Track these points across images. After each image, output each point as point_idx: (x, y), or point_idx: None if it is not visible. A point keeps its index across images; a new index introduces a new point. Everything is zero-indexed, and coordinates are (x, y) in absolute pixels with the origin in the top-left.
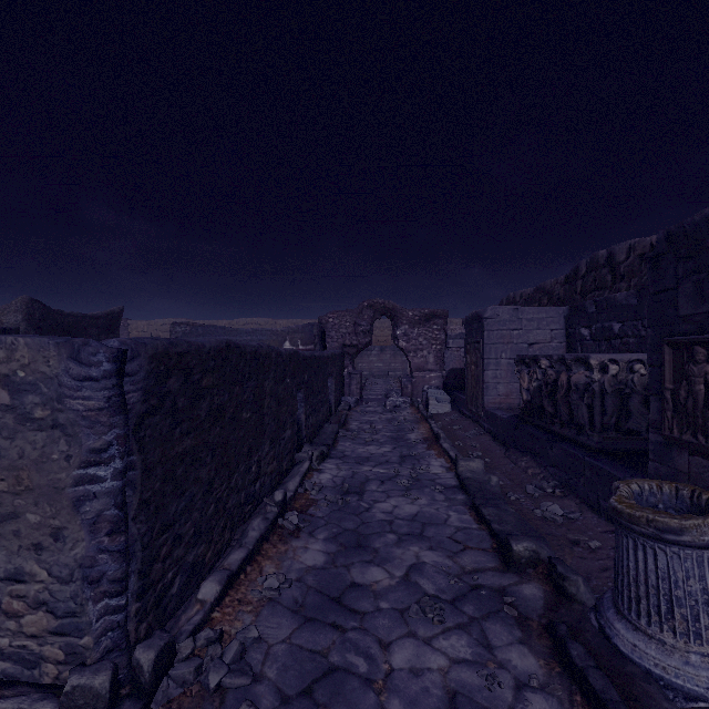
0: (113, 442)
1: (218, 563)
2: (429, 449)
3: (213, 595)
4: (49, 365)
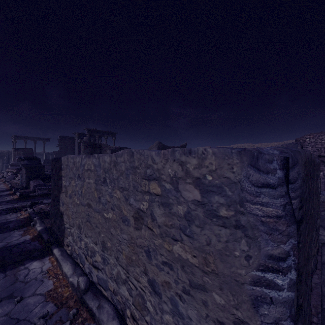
0: (289, 252)
1: None
2: None
3: None
4: (232, 171)
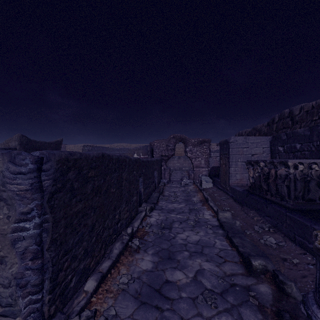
0: (34, 208)
1: (97, 267)
2: (203, 205)
3: (92, 288)
4: None
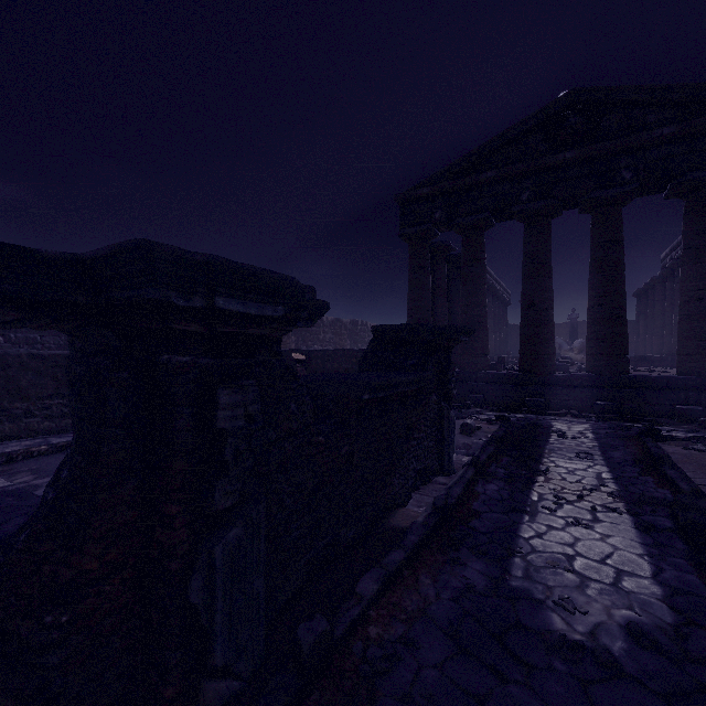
0: None
1: None
2: None
3: None
4: None
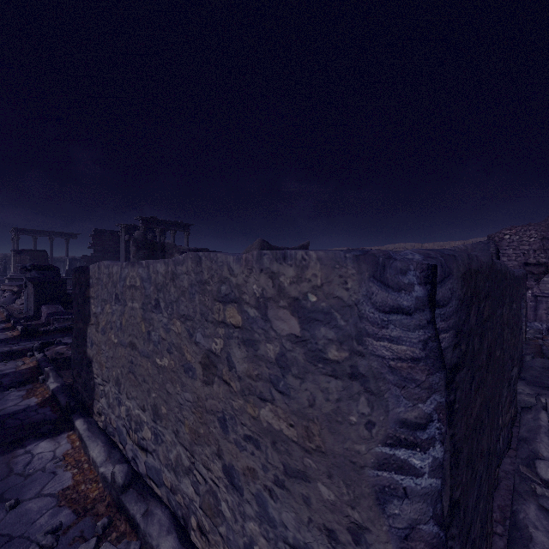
0: (432, 415)
1: None
2: None
3: None
4: (346, 287)
